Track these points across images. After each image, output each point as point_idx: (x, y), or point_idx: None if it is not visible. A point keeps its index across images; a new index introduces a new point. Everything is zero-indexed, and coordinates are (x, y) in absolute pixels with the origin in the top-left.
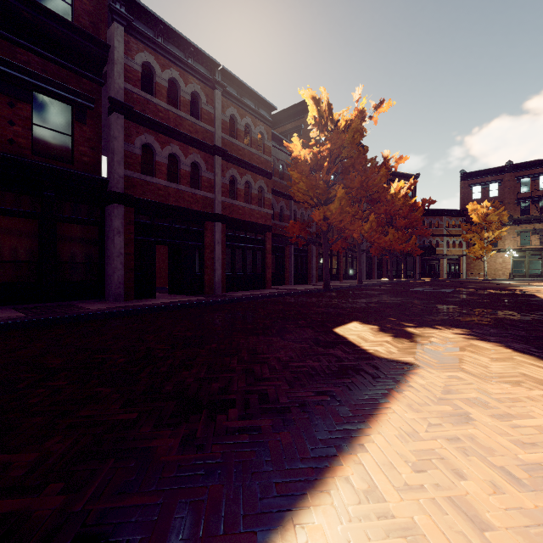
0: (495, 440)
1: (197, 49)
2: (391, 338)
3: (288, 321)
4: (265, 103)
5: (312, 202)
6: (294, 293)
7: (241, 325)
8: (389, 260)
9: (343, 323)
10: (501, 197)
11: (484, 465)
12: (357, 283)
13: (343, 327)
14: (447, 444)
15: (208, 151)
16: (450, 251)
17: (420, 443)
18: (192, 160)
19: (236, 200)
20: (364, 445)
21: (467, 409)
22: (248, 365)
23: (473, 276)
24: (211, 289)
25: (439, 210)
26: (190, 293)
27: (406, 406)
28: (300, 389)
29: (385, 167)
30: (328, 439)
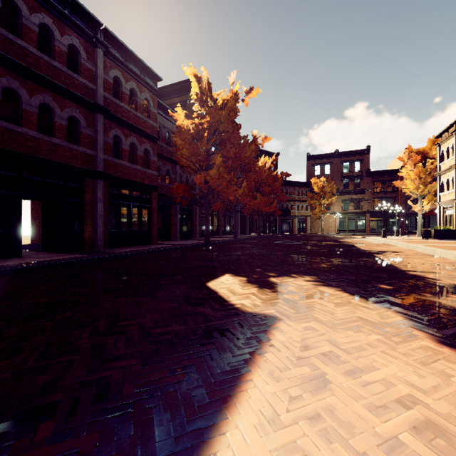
0: (352, 409)
1: (75, 1)
2: (257, 289)
3: (164, 277)
4: (151, 72)
5: (195, 167)
6: (178, 247)
7: (112, 285)
8: (258, 219)
9: (216, 276)
10: (332, 175)
11: (347, 455)
12: (233, 238)
13: (216, 280)
14: (309, 427)
15: (88, 107)
16: (300, 213)
17: (281, 433)
18: (69, 114)
19: (120, 160)
20: (217, 454)
21: (323, 368)
22: (100, 339)
23: (314, 231)
24: (92, 246)
25: (293, 182)
26: (67, 251)
27: (268, 375)
28: (155, 367)
29: (254, 144)
30: (172, 454)
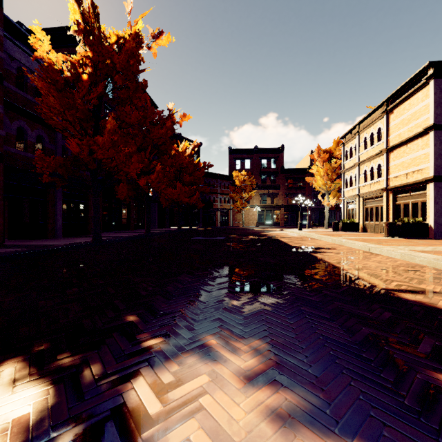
0: None
1: None
2: None
3: None
4: None
5: (75, 131)
6: (31, 253)
7: None
8: (178, 210)
9: None
10: (252, 170)
11: None
12: (145, 233)
13: None
14: None
15: None
16: (223, 206)
17: None
18: None
19: None
20: None
21: None
22: None
23: (236, 224)
24: None
25: (216, 174)
26: None
27: None
28: None
29: (171, 121)
30: None
